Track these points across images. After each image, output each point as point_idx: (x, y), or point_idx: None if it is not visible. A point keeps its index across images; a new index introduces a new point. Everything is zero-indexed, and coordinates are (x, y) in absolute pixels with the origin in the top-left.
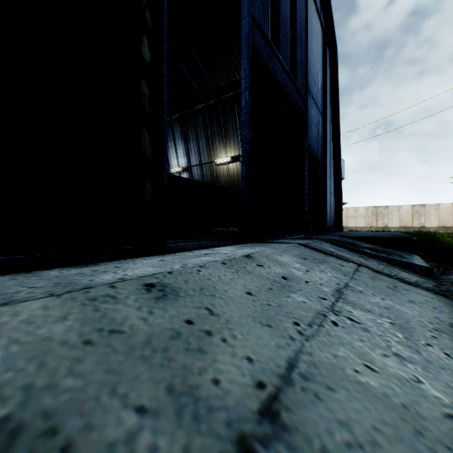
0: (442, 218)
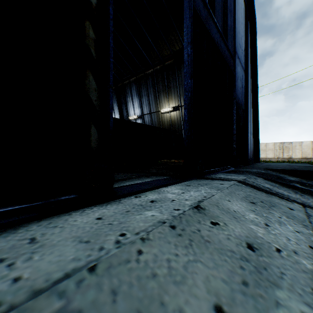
0: None
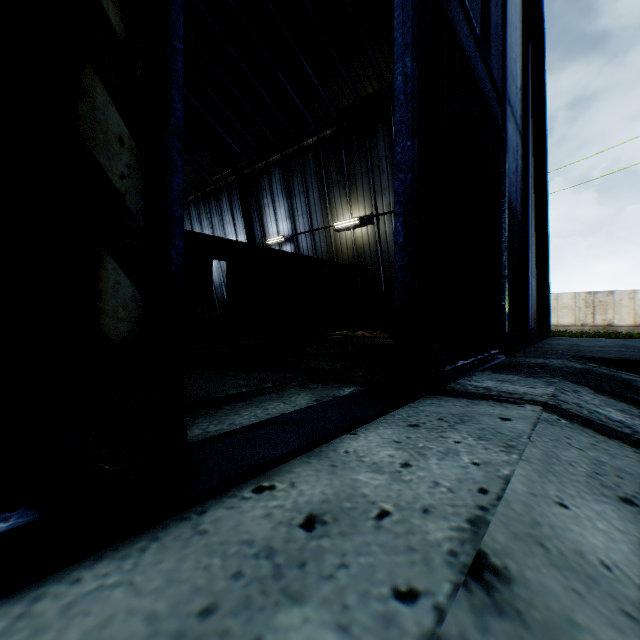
0: None
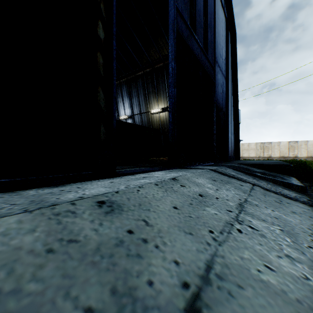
0: (310, 150)
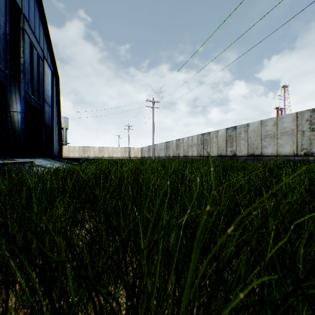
0: (110, 153)
